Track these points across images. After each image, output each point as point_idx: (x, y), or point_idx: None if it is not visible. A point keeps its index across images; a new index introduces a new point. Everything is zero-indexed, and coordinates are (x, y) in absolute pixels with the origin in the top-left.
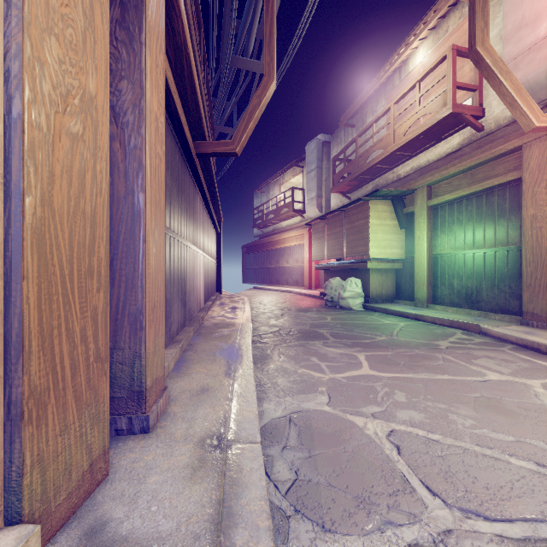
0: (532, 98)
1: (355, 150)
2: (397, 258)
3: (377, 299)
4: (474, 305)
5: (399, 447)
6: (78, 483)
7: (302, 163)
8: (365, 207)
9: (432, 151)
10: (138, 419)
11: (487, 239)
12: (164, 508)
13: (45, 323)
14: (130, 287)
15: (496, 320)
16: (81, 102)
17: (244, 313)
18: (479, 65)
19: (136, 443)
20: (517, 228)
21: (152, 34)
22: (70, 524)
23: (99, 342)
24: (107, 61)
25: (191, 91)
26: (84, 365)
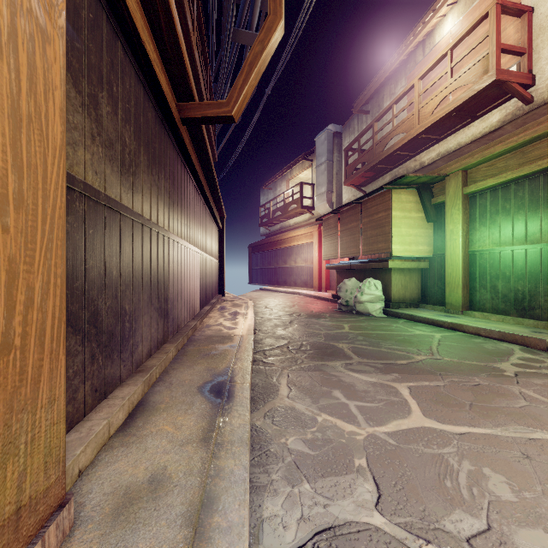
0: None
1: (371, 137)
2: (424, 256)
3: (400, 303)
4: (527, 313)
5: None
6: None
7: (312, 157)
8: (386, 197)
9: (465, 132)
10: None
11: (546, 231)
12: None
13: None
14: None
15: None
16: None
17: (246, 320)
18: None
19: None
20: None
21: None
22: None
23: None
24: None
25: (165, 20)
26: None
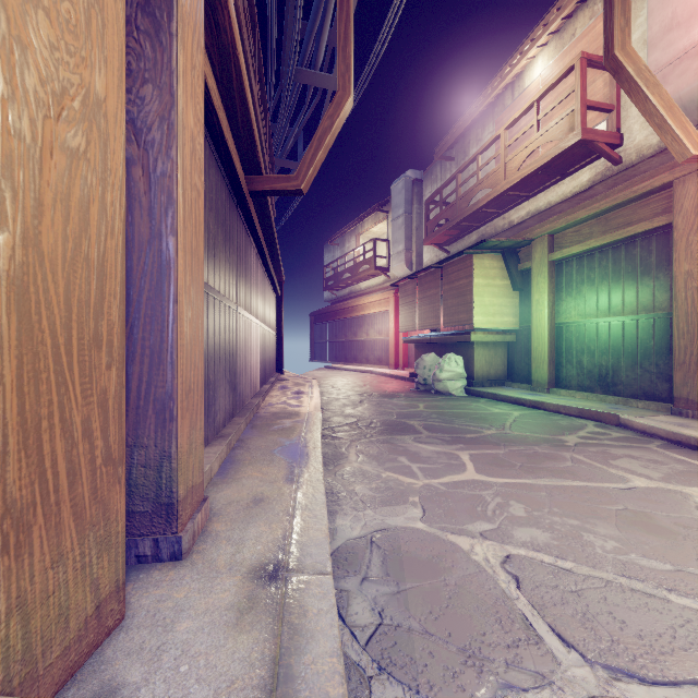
0: (687, 118)
1: (454, 190)
2: (510, 328)
3: (483, 381)
4: (610, 389)
5: (518, 579)
6: (78, 633)
7: (387, 207)
8: (468, 262)
9: (555, 191)
10: (167, 541)
11: (627, 304)
12: (198, 669)
13: (29, 411)
14: (156, 363)
15: (638, 408)
16: (83, 105)
17: (312, 399)
18: (619, 75)
19: (163, 574)
20: (666, 289)
21: (186, 24)
22: (66, 691)
23: (110, 437)
24: (121, 54)
25: (241, 109)
26: (87, 469)
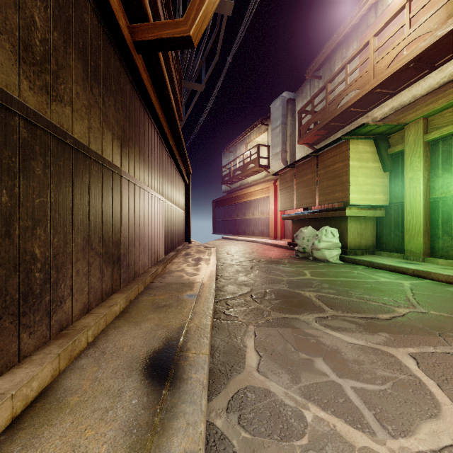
0: None
1: (324, 97)
2: (380, 205)
3: (356, 250)
4: None
5: None
6: None
7: (267, 122)
8: (343, 148)
9: (420, 85)
10: None
11: None
12: None
13: None
14: None
15: None
16: None
17: (208, 266)
18: None
19: None
20: None
21: None
22: None
23: None
24: None
25: None
26: None
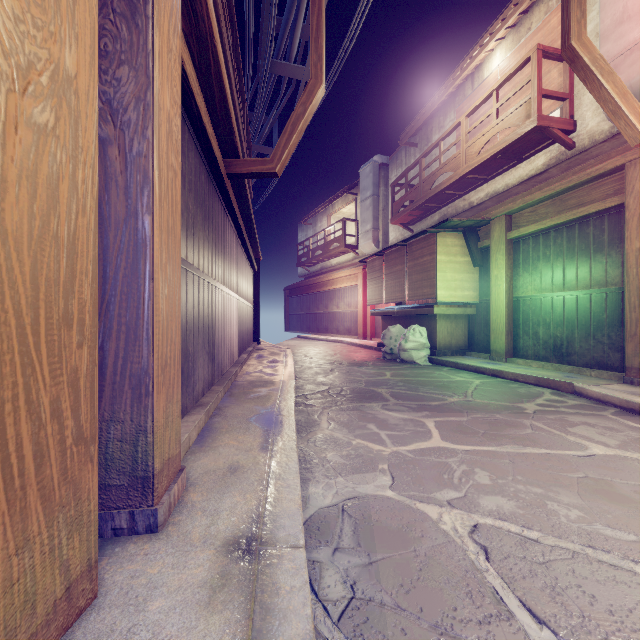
0: (639, 105)
1: (418, 174)
2: (470, 302)
3: (445, 351)
4: (565, 359)
5: (487, 549)
6: (46, 617)
7: (356, 190)
8: (431, 240)
9: (512, 174)
10: (143, 514)
11: (581, 279)
12: None
13: None
14: (132, 340)
15: (592, 377)
16: (52, 81)
17: (286, 368)
18: (575, 64)
19: (139, 547)
20: (618, 265)
21: (162, 7)
22: None
23: (81, 416)
24: (94, 31)
25: (219, 96)
26: (56, 450)
